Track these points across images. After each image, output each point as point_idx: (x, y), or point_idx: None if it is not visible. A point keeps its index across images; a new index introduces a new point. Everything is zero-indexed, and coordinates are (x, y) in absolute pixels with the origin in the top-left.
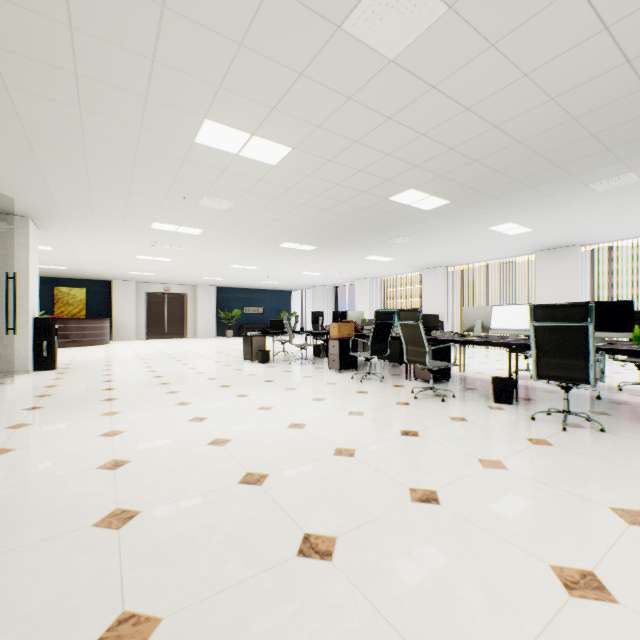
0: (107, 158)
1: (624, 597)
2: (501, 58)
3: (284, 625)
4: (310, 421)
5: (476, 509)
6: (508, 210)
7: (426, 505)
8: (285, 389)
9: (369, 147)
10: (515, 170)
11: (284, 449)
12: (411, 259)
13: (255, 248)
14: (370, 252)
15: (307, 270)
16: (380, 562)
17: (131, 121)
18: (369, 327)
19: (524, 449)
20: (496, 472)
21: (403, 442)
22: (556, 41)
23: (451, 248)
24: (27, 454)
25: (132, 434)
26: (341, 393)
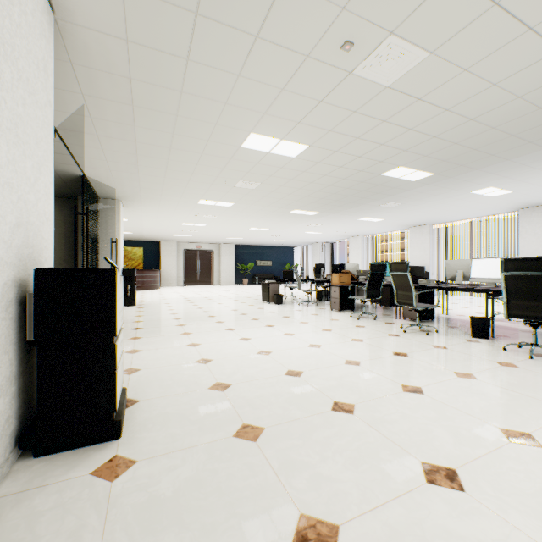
0: (181, 161)
1: None
2: (473, 76)
3: (331, 436)
4: (323, 343)
5: (450, 398)
6: (487, 177)
7: (413, 394)
8: (300, 322)
9: (367, 140)
10: (491, 147)
11: (309, 359)
12: (399, 219)
13: (270, 215)
14: (363, 215)
15: (309, 230)
16: (384, 417)
17: (202, 138)
18: (363, 276)
19: (493, 368)
20: (467, 380)
21: (395, 359)
22: (517, 62)
23: (436, 209)
24: (150, 353)
25: (206, 346)
26: (343, 326)
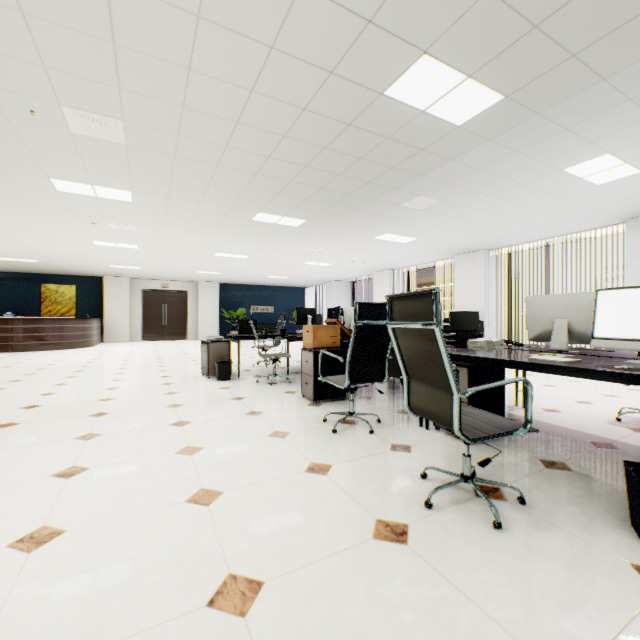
0: None
1: None
2: None
3: None
4: None
5: None
6: (614, 117)
7: None
8: (178, 451)
9: None
10: None
11: None
12: (439, 238)
13: (225, 225)
14: (380, 227)
15: (309, 259)
16: None
17: None
18: None
19: None
20: None
21: None
22: None
23: (496, 217)
24: None
25: None
26: (272, 471)
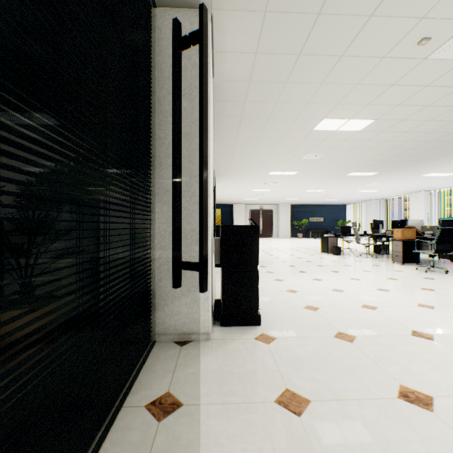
0: (264, 146)
1: None
2: None
3: (414, 350)
4: (391, 289)
5: None
6: None
7: None
8: (362, 271)
9: (438, 106)
10: None
11: (380, 299)
12: None
13: (327, 178)
14: (428, 171)
15: (364, 189)
16: None
17: (283, 129)
18: (429, 232)
19: None
20: None
21: None
22: None
23: None
24: None
25: (288, 281)
26: (409, 277)
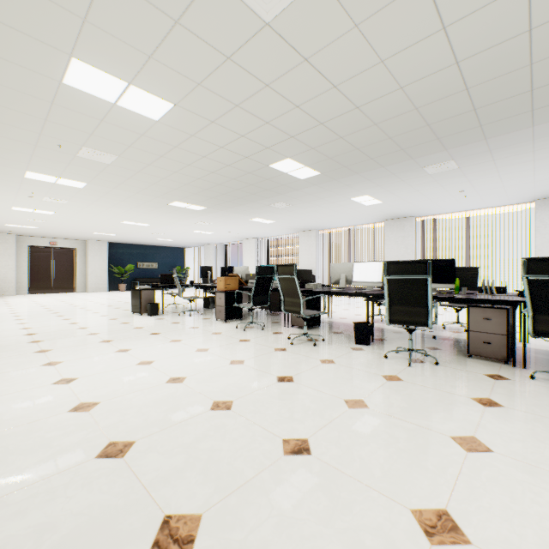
0: None
1: (475, 535)
2: (363, 40)
3: None
4: (191, 374)
5: (344, 455)
6: (365, 184)
7: (298, 457)
8: (170, 341)
9: (250, 113)
10: (371, 149)
11: (158, 408)
12: (289, 222)
13: (145, 205)
14: (255, 214)
15: (198, 229)
16: (248, 540)
17: None
18: (253, 280)
19: (381, 386)
20: (360, 412)
21: (279, 389)
22: (407, 32)
23: (321, 214)
24: None
25: None
26: (225, 342)
